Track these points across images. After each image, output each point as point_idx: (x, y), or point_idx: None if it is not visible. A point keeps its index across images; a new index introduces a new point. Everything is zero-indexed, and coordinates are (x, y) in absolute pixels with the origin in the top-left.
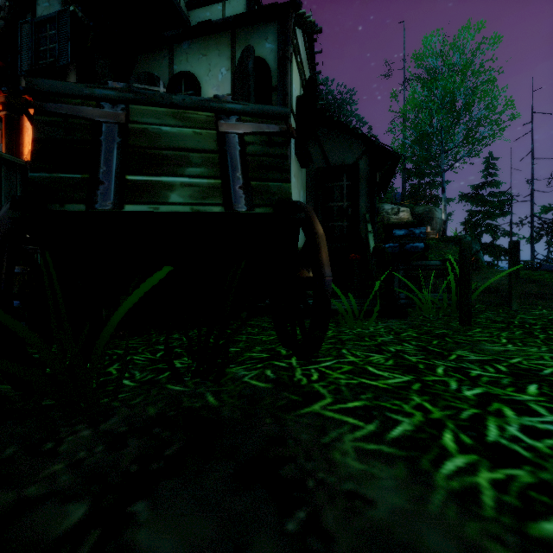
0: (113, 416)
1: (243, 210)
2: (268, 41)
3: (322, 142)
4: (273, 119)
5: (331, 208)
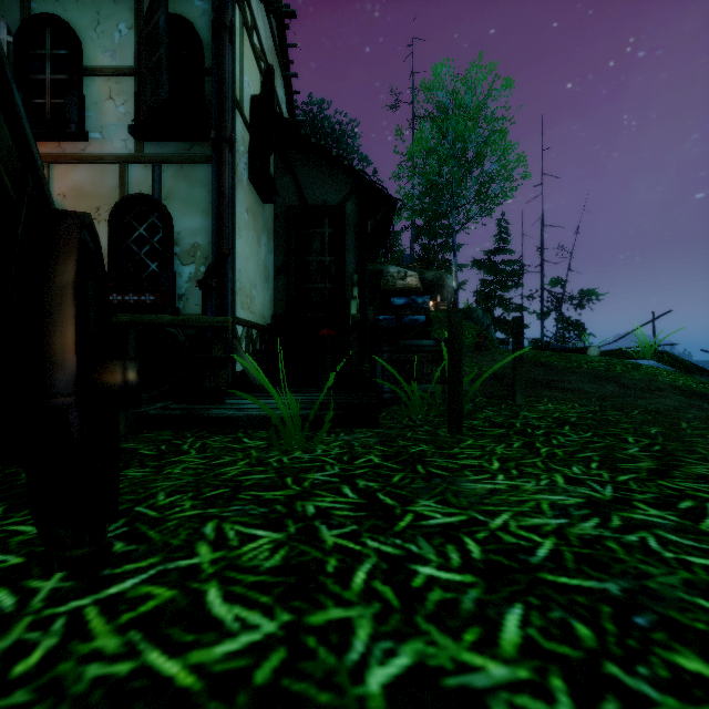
0: None
1: None
2: None
3: (297, 170)
4: None
5: (308, 264)
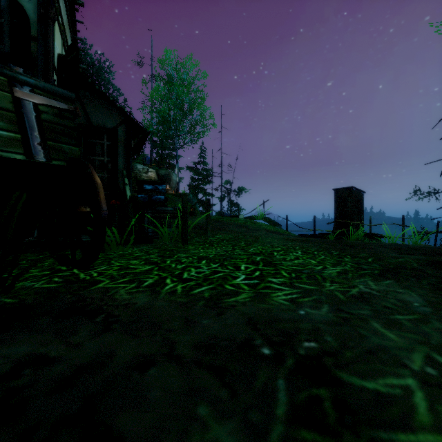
0: None
1: (43, 161)
2: None
3: (84, 102)
4: (62, 98)
5: (93, 161)
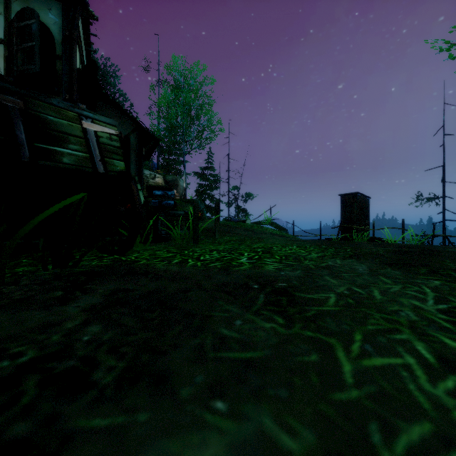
0: (22, 281)
1: (103, 172)
2: (51, 12)
3: (98, 111)
4: (111, 125)
5: None
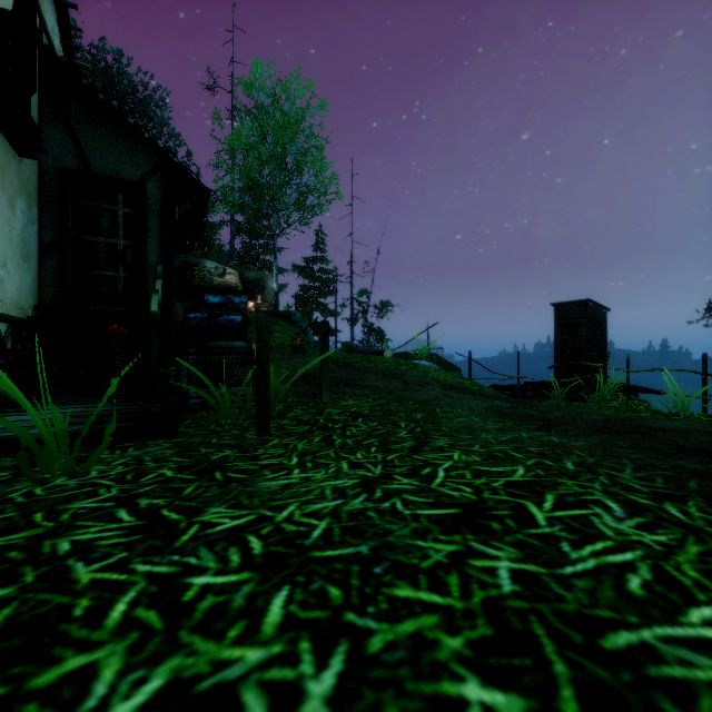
0: None
1: None
2: None
3: (76, 126)
4: None
5: (94, 245)
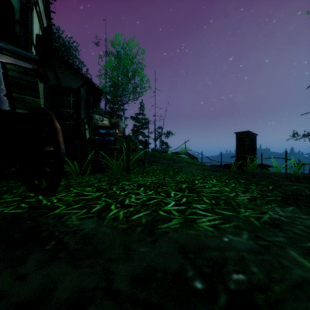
0: None
1: (7, 109)
2: None
3: (56, 69)
4: (27, 60)
5: (62, 112)
